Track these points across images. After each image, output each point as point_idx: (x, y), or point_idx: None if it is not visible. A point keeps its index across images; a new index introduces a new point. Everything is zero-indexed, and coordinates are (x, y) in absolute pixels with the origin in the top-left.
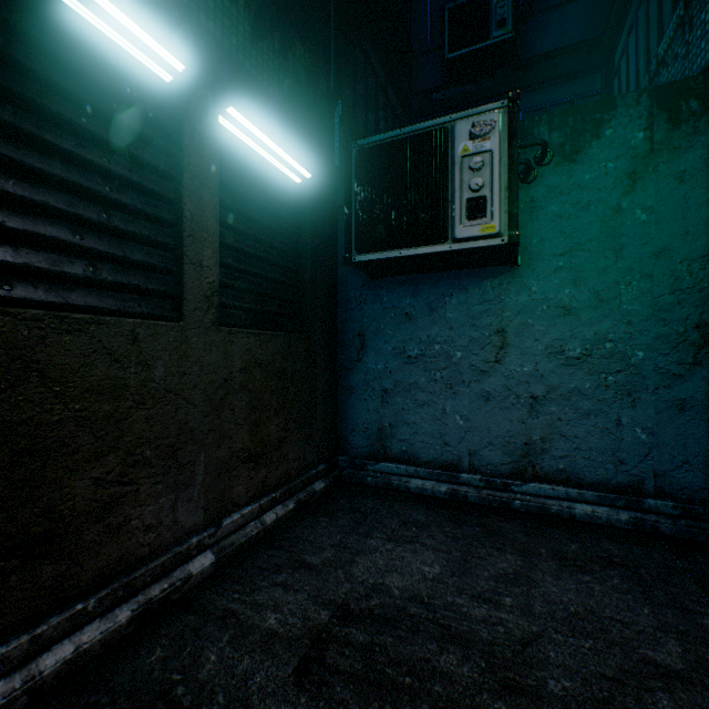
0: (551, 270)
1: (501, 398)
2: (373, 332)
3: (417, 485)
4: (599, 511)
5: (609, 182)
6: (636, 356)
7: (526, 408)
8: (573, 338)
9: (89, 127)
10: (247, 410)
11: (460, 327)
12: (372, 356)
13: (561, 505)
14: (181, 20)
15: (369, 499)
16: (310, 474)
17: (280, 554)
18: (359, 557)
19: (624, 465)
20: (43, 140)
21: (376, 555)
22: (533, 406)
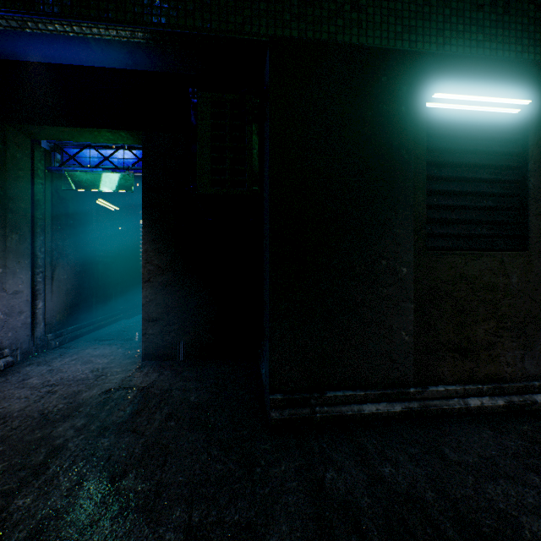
0: None
1: None
2: None
3: None
4: None
5: None
6: None
7: None
8: None
9: (478, 162)
10: None
11: None
12: None
13: None
14: (526, 74)
15: None
16: None
17: None
18: None
19: None
20: (462, 177)
21: None
22: None
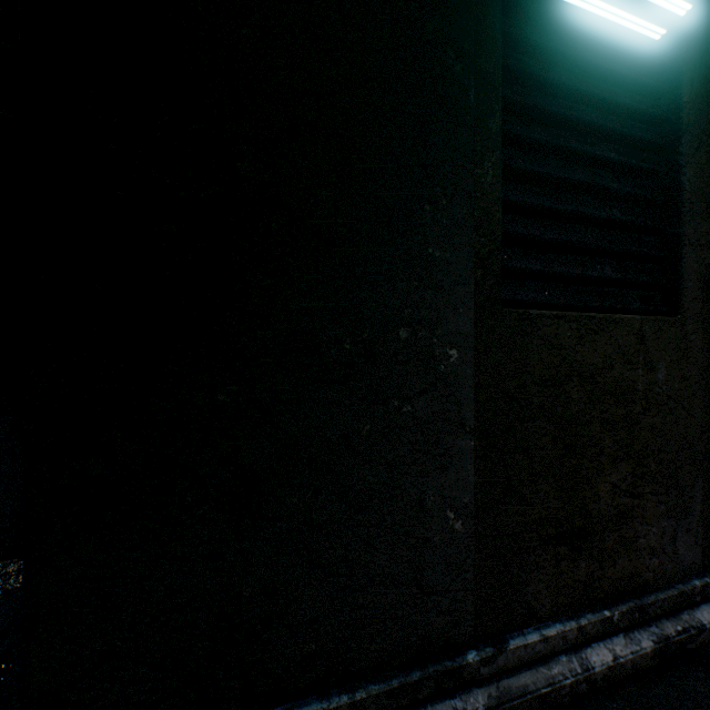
0: None
1: None
2: None
3: None
4: None
5: None
6: None
7: None
8: None
9: (598, 123)
10: None
11: None
12: None
13: None
14: None
15: None
16: None
17: None
18: None
19: None
20: (571, 149)
21: None
22: None
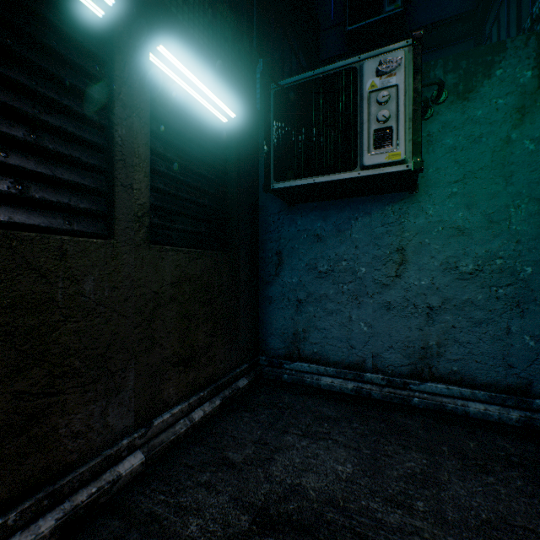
0: (446, 196)
1: (400, 308)
2: (289, 251)
3: (326, 383)
4: (491, 409)
5: (500, 116)
6: (525, 271)
7: (423, 316)
8: (466, 255)
9: (13, 48)
10: (177, 319)
11: (364, 246)
12: (288, 271)
13: (455, 403)
14: None
15: (285, 394)
16: (235, 373)
17: (206, 451)
18: (277, 455)
19: (513, 369)
20: None
21: (292, 452)
22: (429, 315)
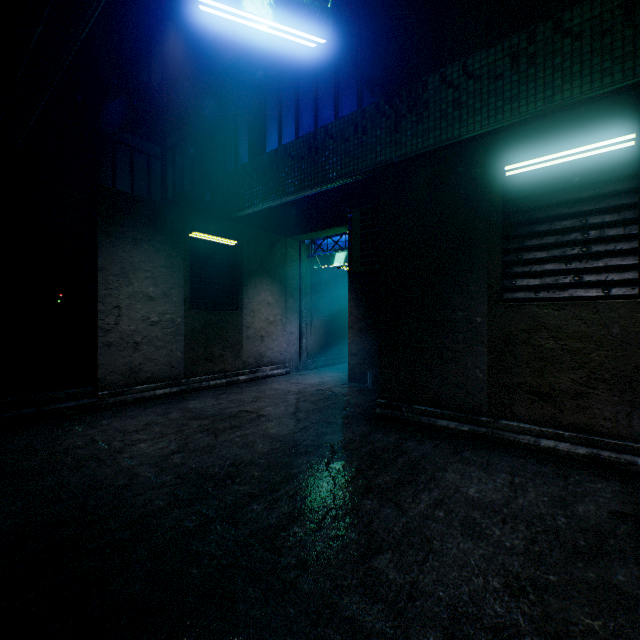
0: None
1: None
2: None
3: None
4: None
5: None
6: None
7: None
8: None
9: (571, 212)
10: None
11: None
12: None
13: None
14: (635, 102)
15: None
16: None
17: None
18: None
19: None
20: (549, 231)
21: None
22: None
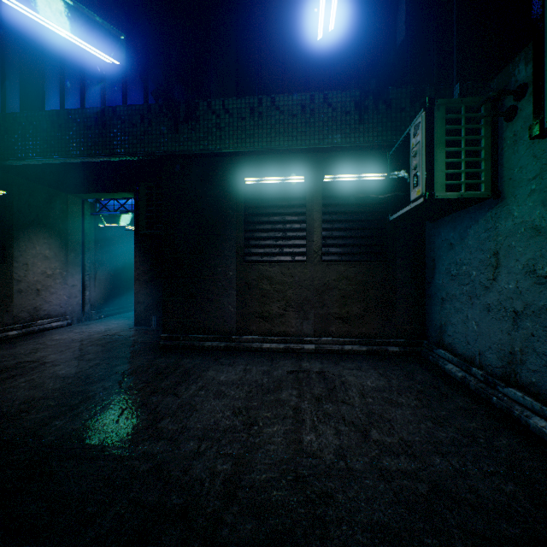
0: (526, 195)
1: (495, 310)
2: (437, 258)
3: (448, 368)
4: None
5: None
6: None
7: (510, 321)
8: (541, 257)
9: (278, 212)
10: (337, 297)
11: (474, 251)
12: (437, 274)
13: (521, 412)
14: (304, 160)
15: (415, 365)
16: (387, 340)
17: (337, 358)
18: (355, 370)
19: None
20: (268, 221)
21: (362, 372)
22: (514, 319)
